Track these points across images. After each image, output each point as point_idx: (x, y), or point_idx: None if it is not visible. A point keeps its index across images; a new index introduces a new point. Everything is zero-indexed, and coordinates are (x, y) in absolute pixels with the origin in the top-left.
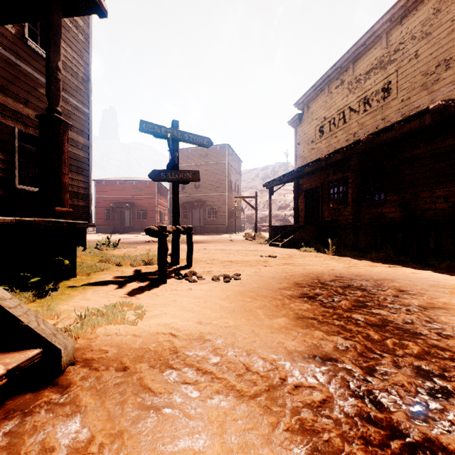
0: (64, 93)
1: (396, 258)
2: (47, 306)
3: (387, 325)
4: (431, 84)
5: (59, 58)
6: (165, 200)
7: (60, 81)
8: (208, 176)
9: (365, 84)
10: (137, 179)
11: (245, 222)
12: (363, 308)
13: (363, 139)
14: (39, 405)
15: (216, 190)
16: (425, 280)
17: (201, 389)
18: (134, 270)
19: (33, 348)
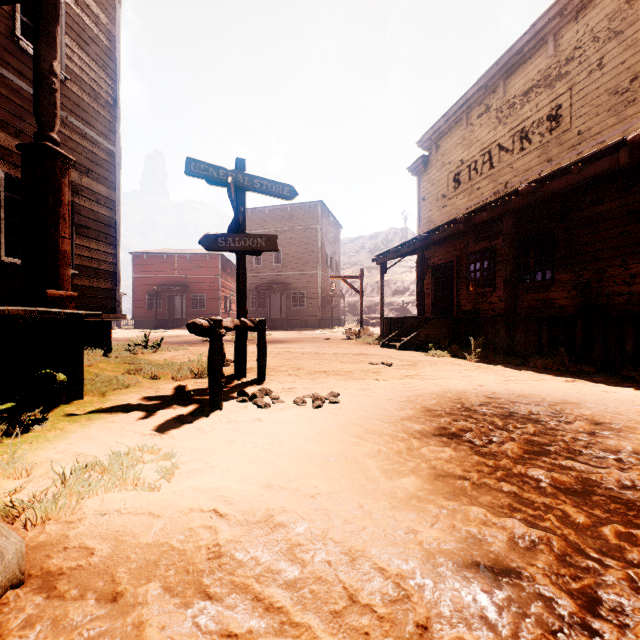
0: (77, 121)
1: (573, 367)
2: (10, 455)
3: (593, 491)
4: (623, 107)
5: (54, 56)
6: (232, 282)
7: (57, 92)
8: (293, 247)
9: (523, 111)
10: (192, 251)
11: (346, 313)
12: (544, 457)
13: (522, 189)
14: None
15: (305, 266)
16: (629, 404)
17: None
18: (175, 386)
19: None
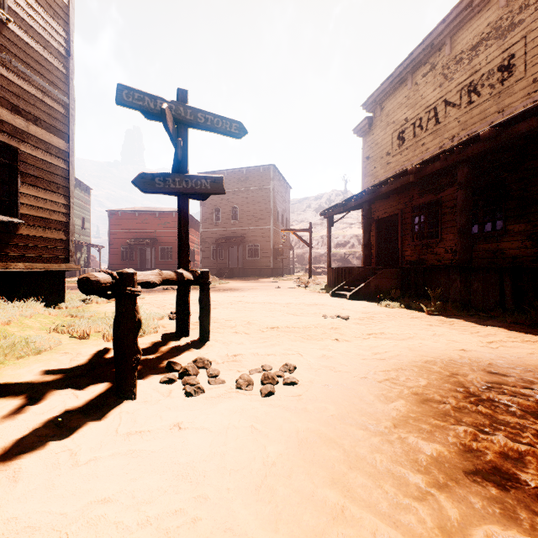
0: (23, 67)
1: None
2: None
3: None
4: None
5: None
6: (196, 236)
7: None
8: (249, 205)
9: (471, 65)
10: (161, 209)
11: (295, 263)
12: None
13: (484, 133)
14: None
15: (259, 222)
16: None
17: None
18: (99, 351)
19: None
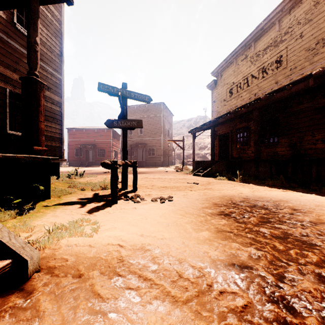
0: (43, 64)
1: (287, 184)
2: (23, 222)
3: (288, 237)
4: (312, 57)
5: (37, 35)
6: (118, 143)
7: (38, 52)
8: (149, 125)
9: (263, 58)
10: (98, 127)
11: (175, 159)
12: (268, 224)
13: (262, 97)
14: (4, 310)
15: (154, 135)
16: (311, 201)
17: (142, 294)
18: (93, 193)
19: (5, 258)
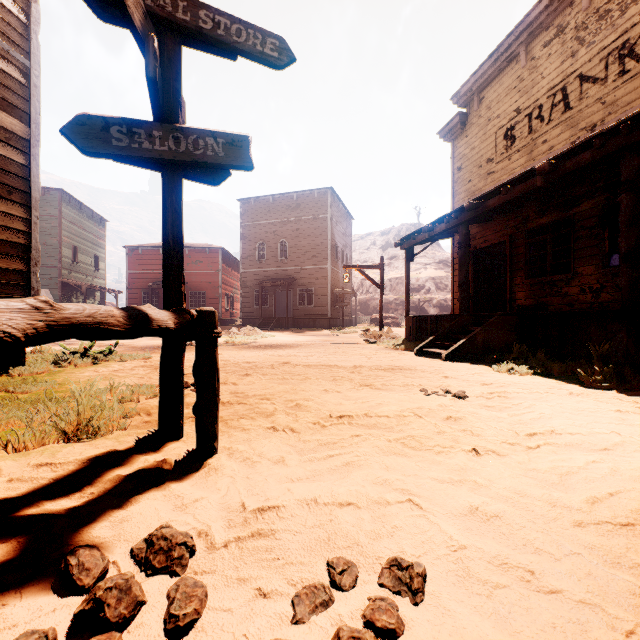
0: None
1: None
2: None
3: None
4: None
5: None
6: (235, 278)
7: None
8: (300, 239)
9: (624, 17)
10: (191, 245)
11: (357, 312)
12: None
13: None
14: None
15: (313, 260)
16: None
17: None
18: None
19: None
